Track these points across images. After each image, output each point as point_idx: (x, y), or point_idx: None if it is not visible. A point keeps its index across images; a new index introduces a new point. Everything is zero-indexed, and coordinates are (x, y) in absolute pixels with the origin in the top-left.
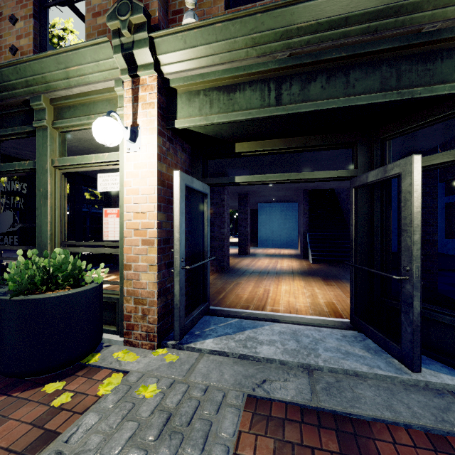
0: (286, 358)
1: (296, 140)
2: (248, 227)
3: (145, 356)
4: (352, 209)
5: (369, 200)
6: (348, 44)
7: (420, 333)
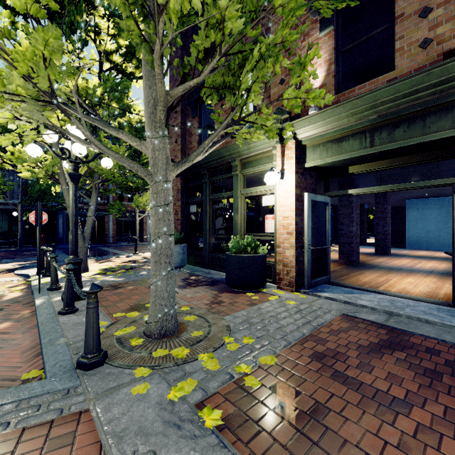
0: (375, 307)
1: (398, 160)
2: (386, 226)
3: (288, 294)
4: (453, 209)
5: None
6: (421, 102)
7: None
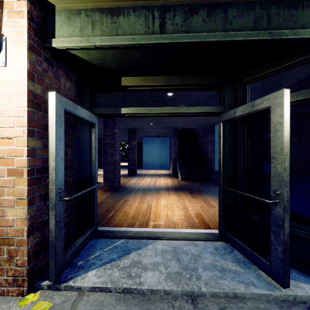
0: (170, 287)
1: (176, 78)
2: (135, 154)
3: (7, 309)
4: (221, 140)
5: (234, 133)
6: None
7: (289, 251)
